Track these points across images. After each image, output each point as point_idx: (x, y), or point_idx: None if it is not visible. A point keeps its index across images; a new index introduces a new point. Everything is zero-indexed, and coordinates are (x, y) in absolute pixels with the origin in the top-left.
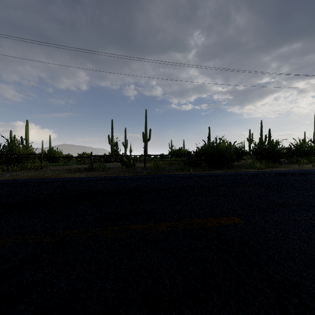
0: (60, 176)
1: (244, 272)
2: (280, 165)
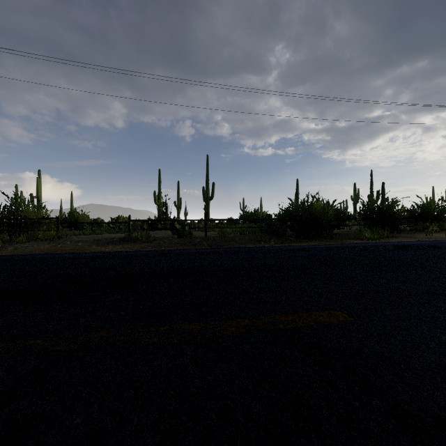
0: (84, 250)
1: (359, 402)
2: (399, 234)
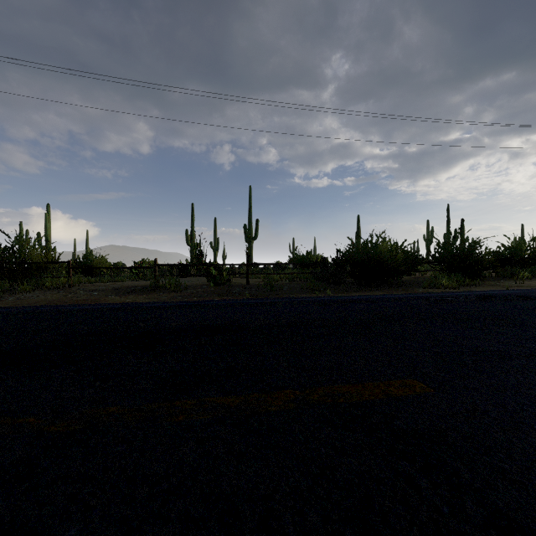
0: (100, 301)
1: (448, 506)
2: (482, 282)
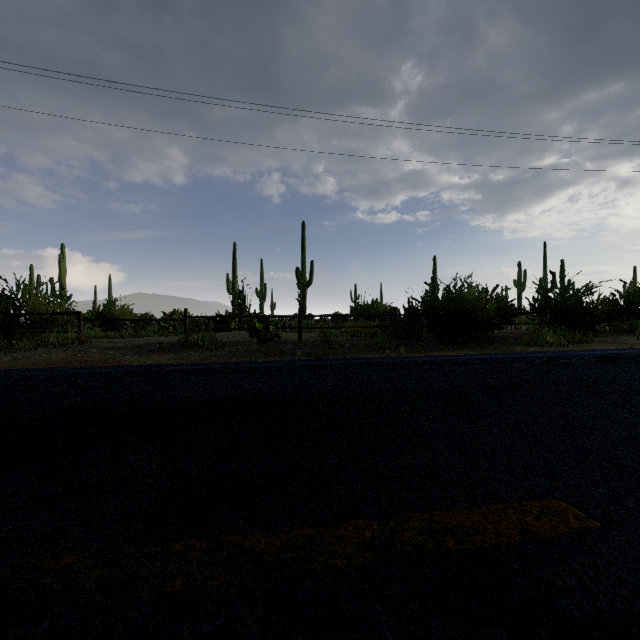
0: (115, 361)
1: None
2: (595, 338)
